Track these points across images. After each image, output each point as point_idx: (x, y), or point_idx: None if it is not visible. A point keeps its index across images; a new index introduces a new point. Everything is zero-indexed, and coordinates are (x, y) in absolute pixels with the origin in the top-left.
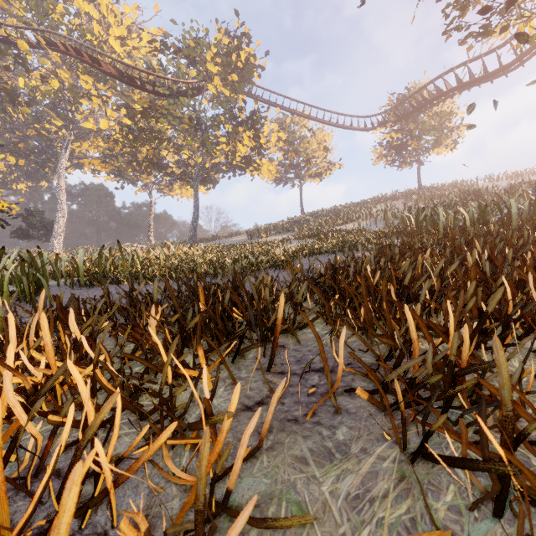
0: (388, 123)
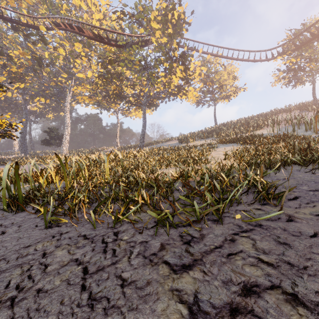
0: (287, 52)
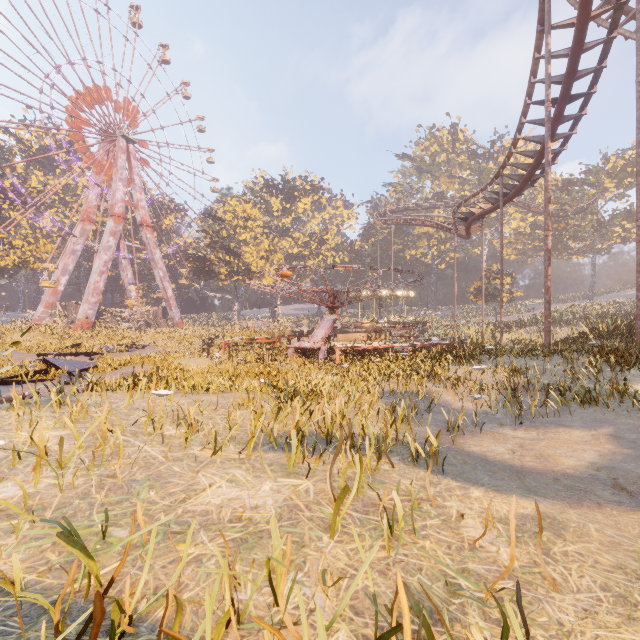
0: None
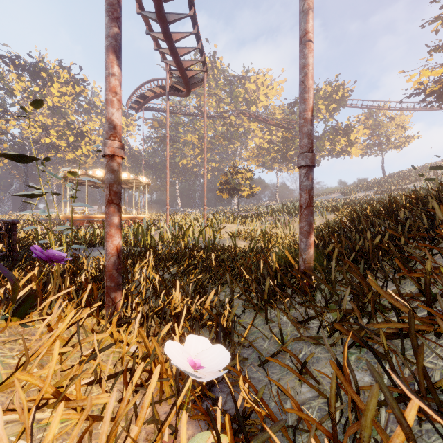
0: None
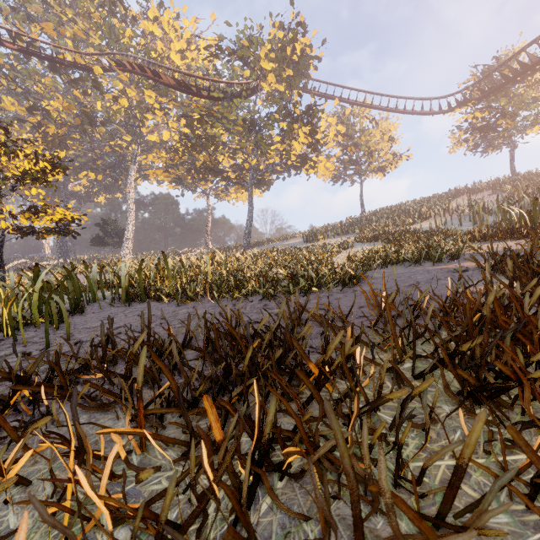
0: (470, 101)
